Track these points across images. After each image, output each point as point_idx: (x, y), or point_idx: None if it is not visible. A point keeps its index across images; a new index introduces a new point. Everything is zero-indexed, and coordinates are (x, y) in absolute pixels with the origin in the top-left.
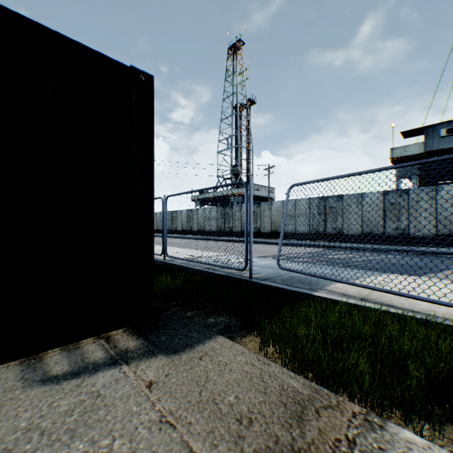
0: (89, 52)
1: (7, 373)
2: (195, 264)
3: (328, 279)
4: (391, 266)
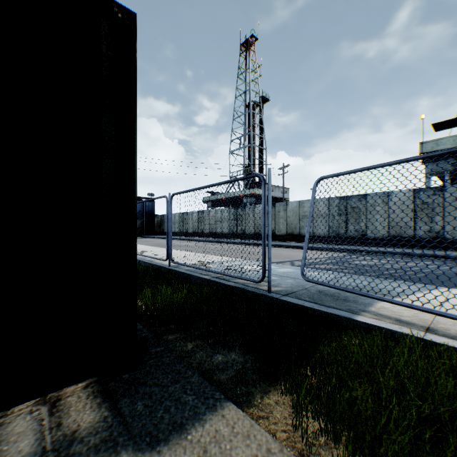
0: None
1: None
2: (202, 272)
3: (373, 298)
4: None
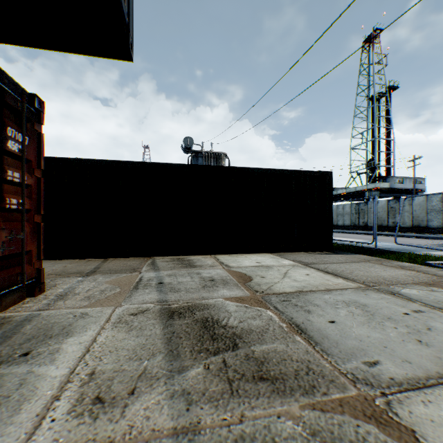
0: (315, 172)
1: (304, 253)
2: (339, 242)
3: (422, 248)
4: None
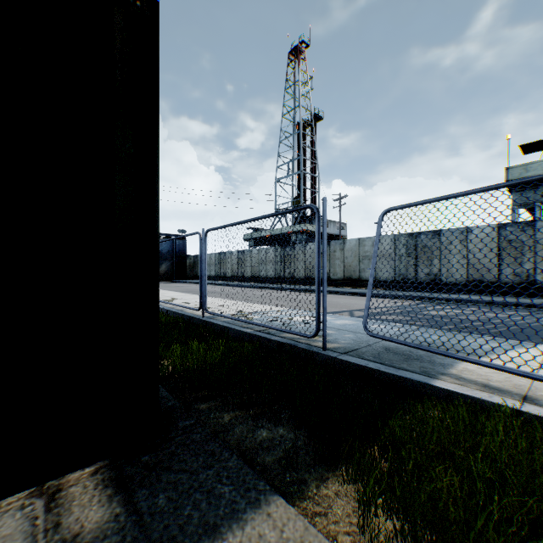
0: None
1: None
2: (243, 324)
3: (454, 358)
4: None
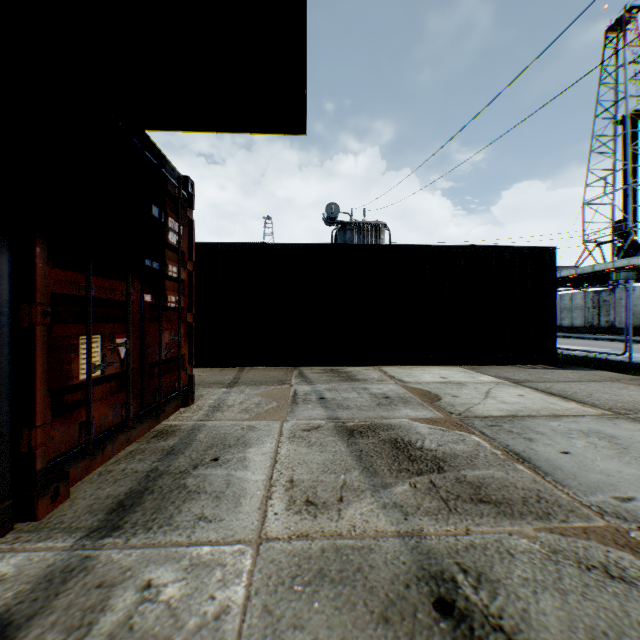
0: (528, 247)
1: (510, 366)
2: (565, 352)
3: None
4: None
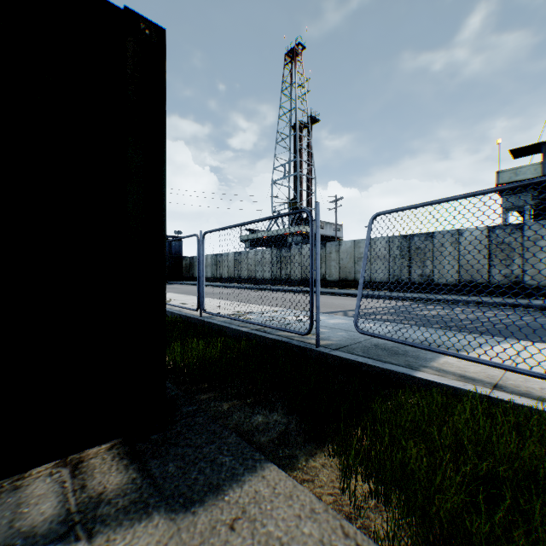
0: None
1: None
2: (240, 323)
3: (435, 352)
4: (544, 335)
